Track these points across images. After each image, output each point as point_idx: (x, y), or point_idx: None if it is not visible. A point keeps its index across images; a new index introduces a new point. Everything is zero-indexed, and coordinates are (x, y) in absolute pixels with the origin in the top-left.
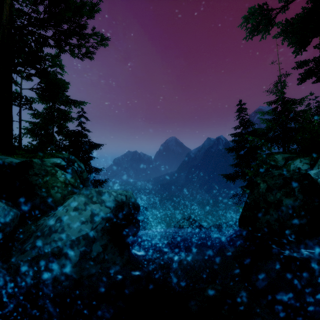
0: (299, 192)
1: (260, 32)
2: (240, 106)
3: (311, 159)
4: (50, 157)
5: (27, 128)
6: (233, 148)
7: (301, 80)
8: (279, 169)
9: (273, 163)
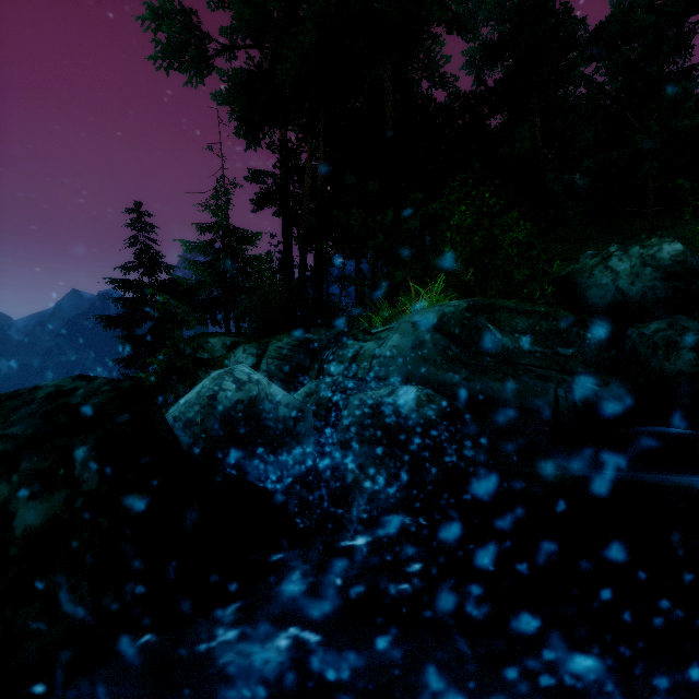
0: (90, 462)
1: (186, 69)
2: (139, 218)
3: (260, 346)
4: None
5: None
6: (119, 319)
7: (257, 204)
8: (210, 368)
9: (208, 356)
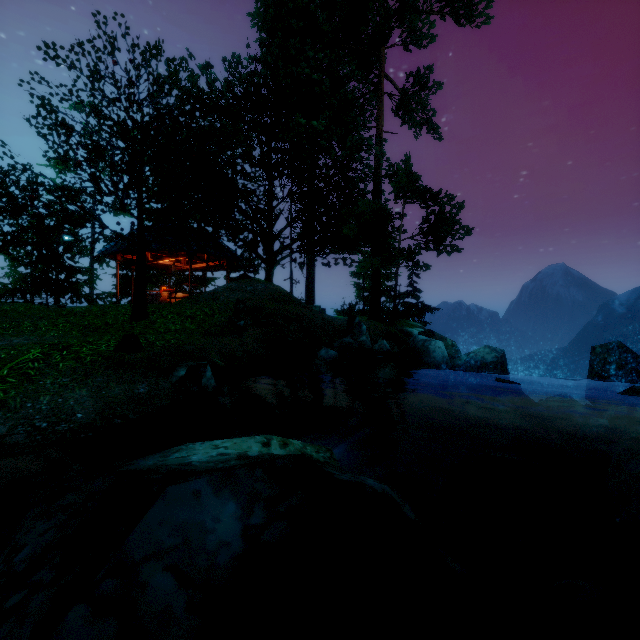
0: (617, 353)
1: None
2: None
3: None
4: (413, 326)
5: (358, 292)
6: None
7: None
8: None
9: None
